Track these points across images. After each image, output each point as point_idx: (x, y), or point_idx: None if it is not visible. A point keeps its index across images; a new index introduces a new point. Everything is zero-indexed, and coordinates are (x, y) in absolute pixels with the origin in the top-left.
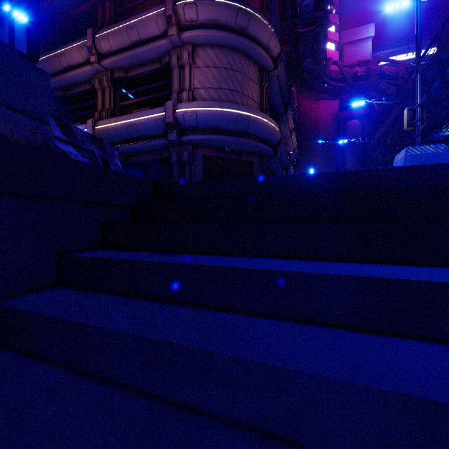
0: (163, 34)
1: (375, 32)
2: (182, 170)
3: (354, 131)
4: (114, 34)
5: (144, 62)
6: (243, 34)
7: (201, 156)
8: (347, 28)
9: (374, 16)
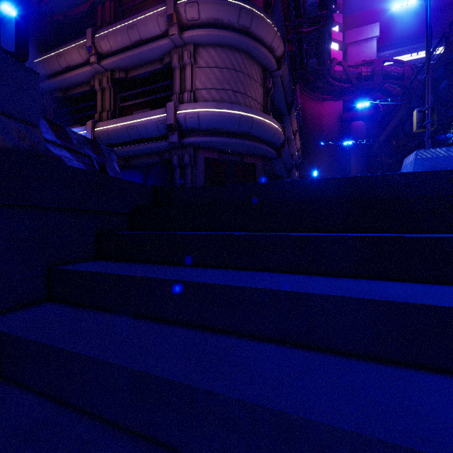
0: (164, 34)
1: (380, 32)
2: (183, 173)
3: (359, 132)
4: (113, 34)
5: (145, 62)
6: (246, 33)
7: (203, 158)
8: (351, 28)
9: (378, 16)
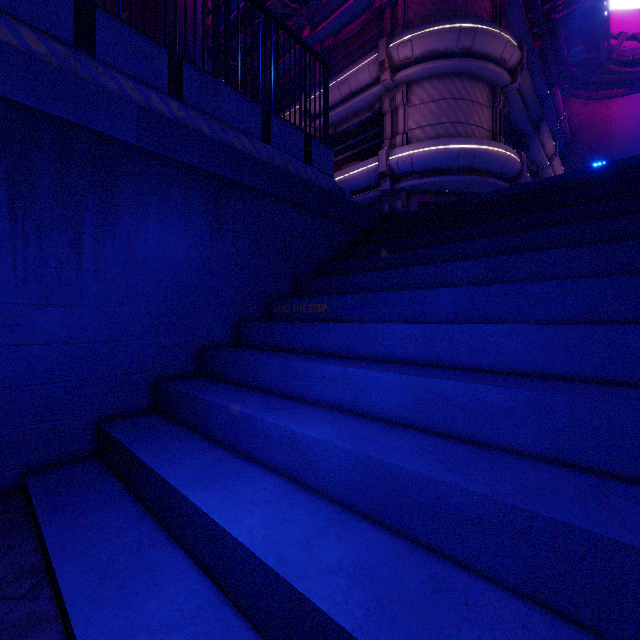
0: (375, 81)
1: None
2: None
3: None
4: None
5: (354, 113)
6: (467, 54)
7: (416, 203)
8: None
9: None
